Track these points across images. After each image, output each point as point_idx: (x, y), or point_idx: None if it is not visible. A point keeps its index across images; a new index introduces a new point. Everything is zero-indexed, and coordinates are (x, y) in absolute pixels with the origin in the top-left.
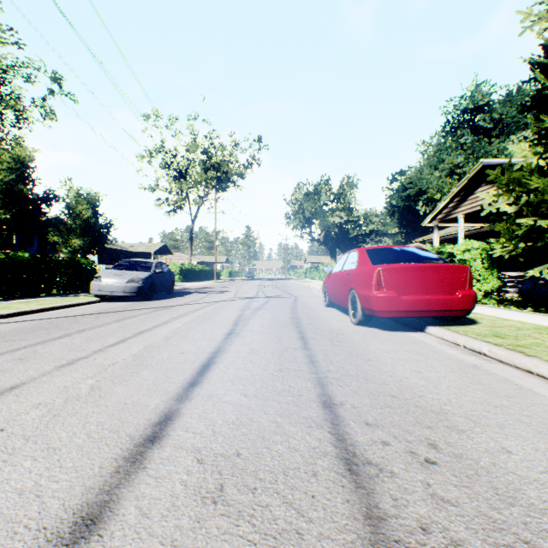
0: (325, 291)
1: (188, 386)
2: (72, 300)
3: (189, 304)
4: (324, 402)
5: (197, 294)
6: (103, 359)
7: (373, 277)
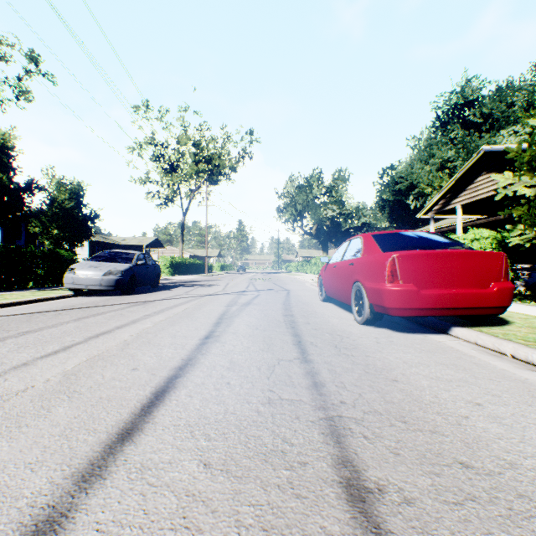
0: (321, 284)
1: (116, 441)
2: (41, 295)
3: (171, 298)
4: (348, 483)
5: (184, 287)
6: (16, 380)
7: (386, 267)
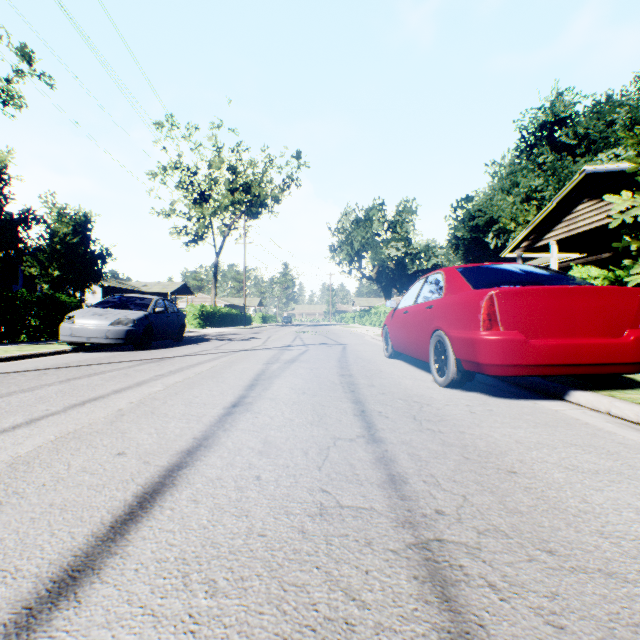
0: (387, 336)
1: (44, 597)
2: (30, 350)
3: (196, 354)
4: None
5: (214, 341)
6: None
7: (481, 308)
